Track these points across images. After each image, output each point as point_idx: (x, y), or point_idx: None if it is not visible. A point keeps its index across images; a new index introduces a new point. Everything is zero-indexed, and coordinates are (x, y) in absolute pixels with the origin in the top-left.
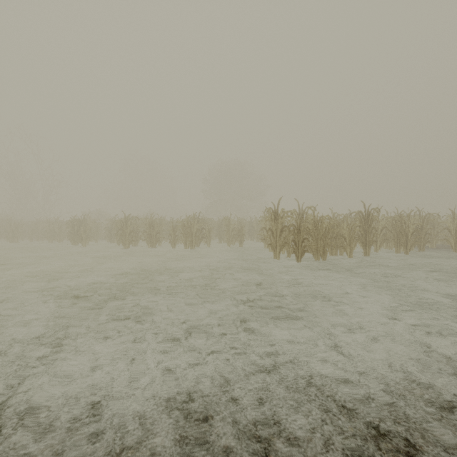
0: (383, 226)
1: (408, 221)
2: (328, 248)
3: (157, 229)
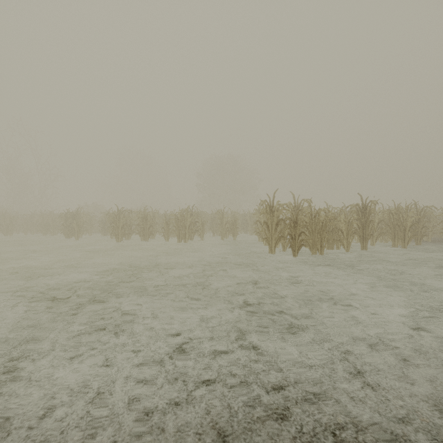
0: (380, 219)
1: (406, 214)
2: (326, 242)
3: (150, 222)
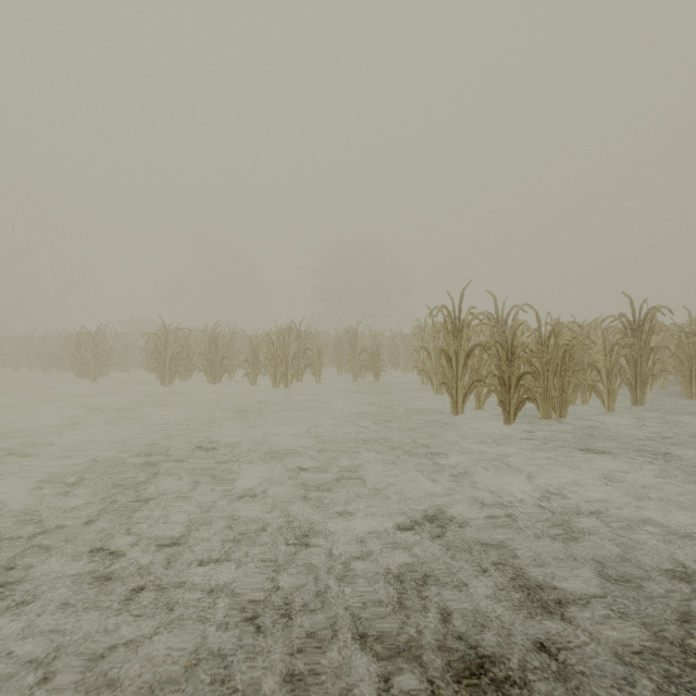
0: (660, 345)
1: None
2: (572, 391)
3: (223, 350)
